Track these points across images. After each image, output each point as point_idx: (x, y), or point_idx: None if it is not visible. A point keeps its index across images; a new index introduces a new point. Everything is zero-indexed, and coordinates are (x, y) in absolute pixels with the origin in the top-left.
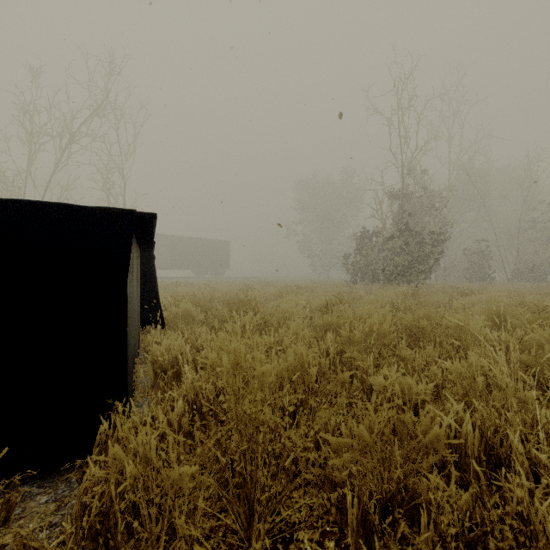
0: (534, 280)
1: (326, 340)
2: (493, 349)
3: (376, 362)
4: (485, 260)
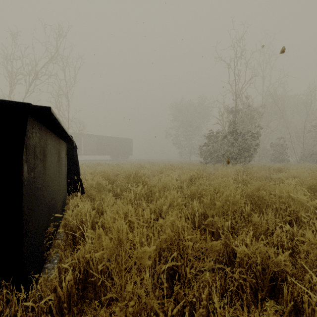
0: (313, 162)
1: (193, 205)
2: (314, 213)
3: (232, 225)
4: (283, 150)
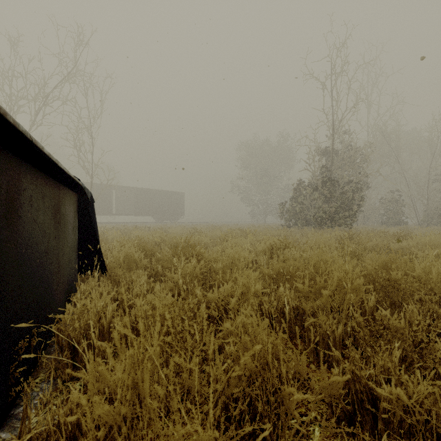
0: None
1: (279, 294)
2: None
3: (352, 331)
4: (399, 208)
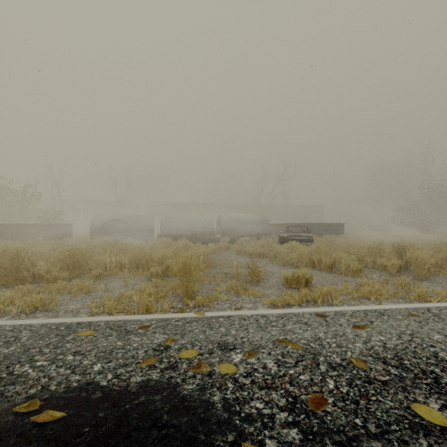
0: None
1: None
2: None
3: None
4: None
